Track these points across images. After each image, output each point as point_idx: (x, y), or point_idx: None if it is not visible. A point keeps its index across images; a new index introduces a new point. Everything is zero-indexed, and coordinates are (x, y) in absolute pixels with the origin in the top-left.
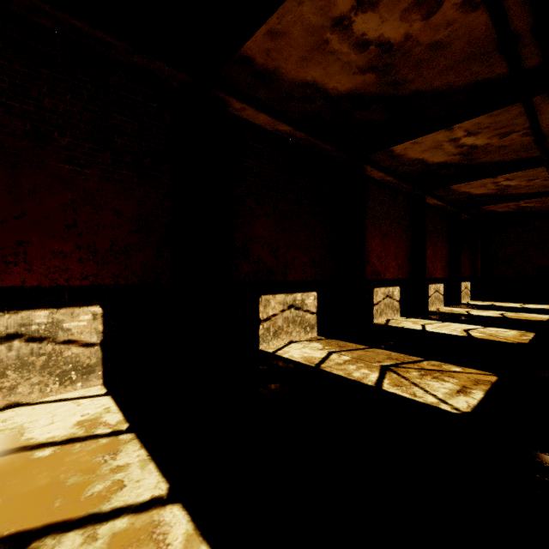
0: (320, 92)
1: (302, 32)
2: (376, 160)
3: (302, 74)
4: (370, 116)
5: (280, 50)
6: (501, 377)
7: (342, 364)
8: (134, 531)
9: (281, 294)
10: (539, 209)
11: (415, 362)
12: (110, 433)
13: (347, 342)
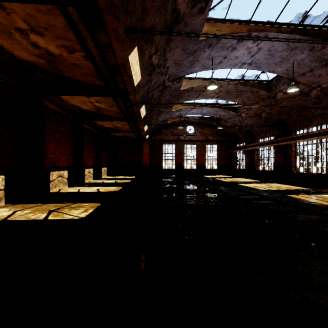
0: (7, 52)
1: None
2: (51, 99)
3: None
4: (44, 77)
5: None
6: (102, 203)
7: (24, 215)
8: None
9: None
10: (131, 137)
11: (69, 205)
12: None
13: (30, 204)
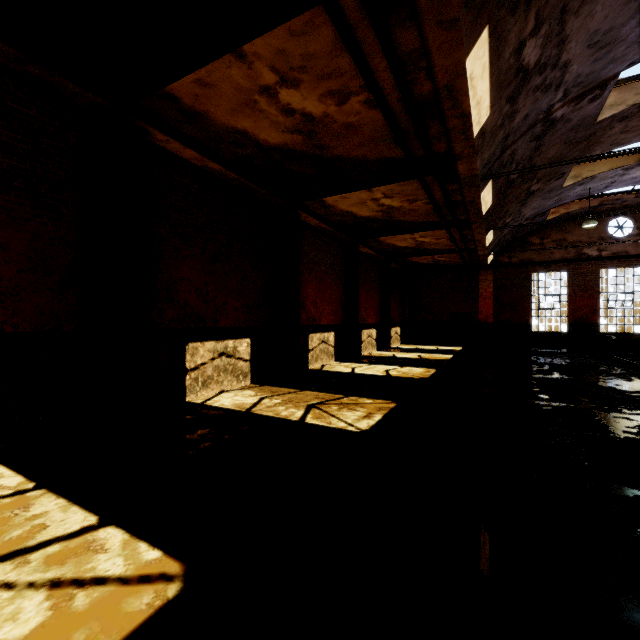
0: (251, 140)
1: (231, 88)
2: (310, 208)
3: (232, 122)
4: (301, 168)
5: (210, 97)
6: (399, 404)
7: (273, 407)
8: (69, 550)
9: (211, 341)
10: (450, 263)
11: (338, 399)
12: (12, 493)
13: (281, 388)
